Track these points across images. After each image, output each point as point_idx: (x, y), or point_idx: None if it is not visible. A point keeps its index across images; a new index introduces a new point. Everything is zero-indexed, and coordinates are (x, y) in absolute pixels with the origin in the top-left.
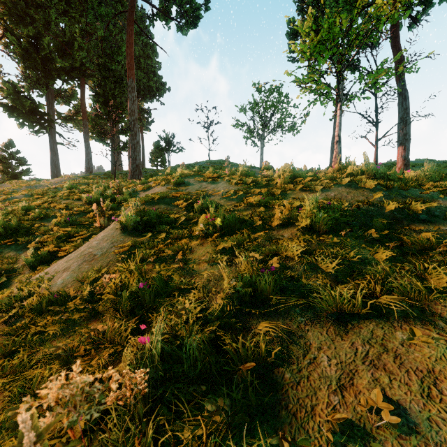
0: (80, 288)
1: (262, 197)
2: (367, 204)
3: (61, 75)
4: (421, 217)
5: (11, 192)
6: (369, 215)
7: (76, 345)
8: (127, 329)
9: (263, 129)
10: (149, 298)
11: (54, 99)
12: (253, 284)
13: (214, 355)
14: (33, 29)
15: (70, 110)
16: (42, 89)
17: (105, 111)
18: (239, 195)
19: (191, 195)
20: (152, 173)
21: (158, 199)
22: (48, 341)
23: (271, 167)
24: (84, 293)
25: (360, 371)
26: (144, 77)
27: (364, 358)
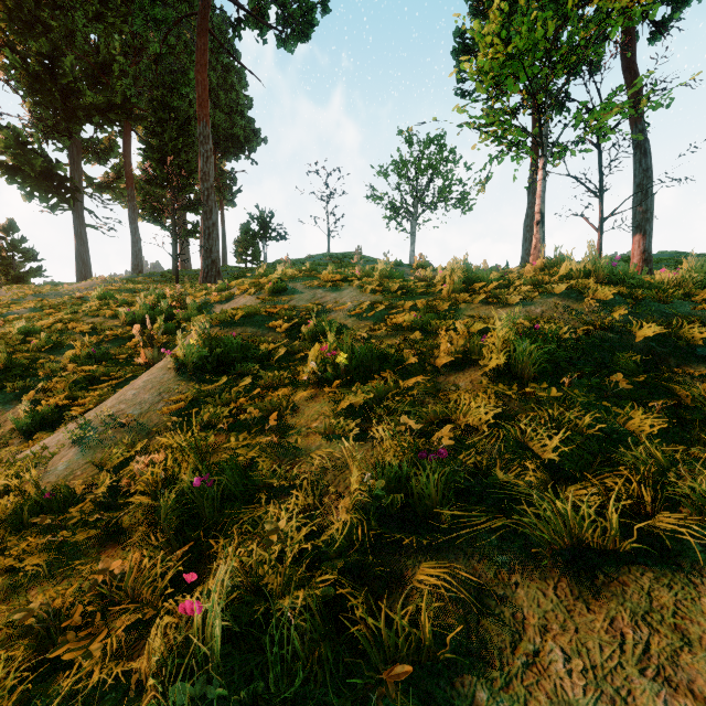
0: (94, 479)
1: (417, 314)
2: (602, 329)
3: (93, 116)
4: (700, 352)
5: (9, 304)
6: (606, 348)
7: (71, 600)
8: (169, 568)
9: (415, 204)
10: (211, 506)
11: (81, 155)
12: (405, 482)
13: (330, 639)
14: (48, 43)
15: (107, 173)
16: (63, 138)
17: (162, 174)
18: (378, 311)
19: (298, 311)
20: (238, 274)
21: (242, 317)
22: (23, 588)
23: (428, 264)
24: (99, 491)
25: (637, 694)
26: (225, 120)
27: (641, 660)
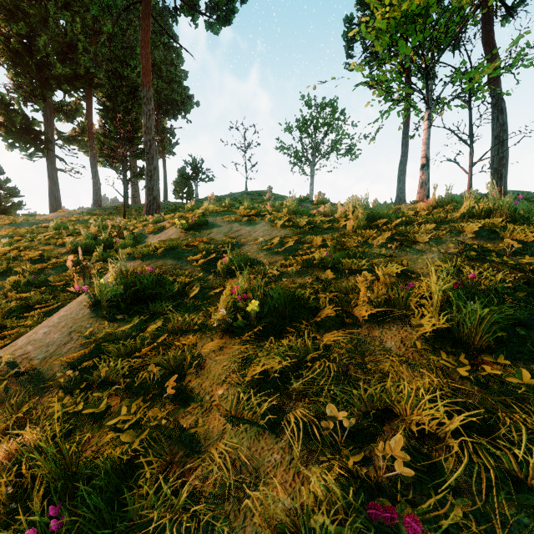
0: None
1: (328, 252)
2: (532, 273)
3: (62, 84)
4: None
5: None
6: None
7: None
8: None
9: (314, 153)
10: None
11: (53, 115)
12: None
13: None
14: (27, 27)
15: (74, 129)
16: (38, 101)
17: (115, 129)
18: (289, 246)
19: (215, 244)
20: (175, 207)
21: (164, 249)
22: None
23: (326, 200)
24: None
25: None
26: (166, 88)
27: None
